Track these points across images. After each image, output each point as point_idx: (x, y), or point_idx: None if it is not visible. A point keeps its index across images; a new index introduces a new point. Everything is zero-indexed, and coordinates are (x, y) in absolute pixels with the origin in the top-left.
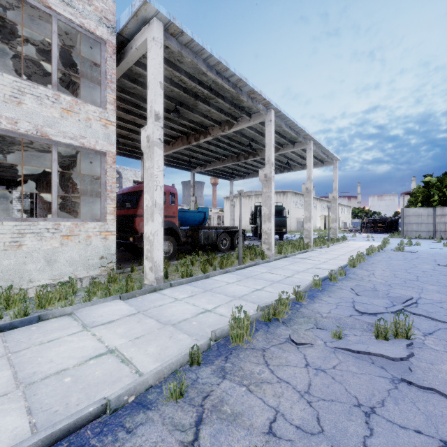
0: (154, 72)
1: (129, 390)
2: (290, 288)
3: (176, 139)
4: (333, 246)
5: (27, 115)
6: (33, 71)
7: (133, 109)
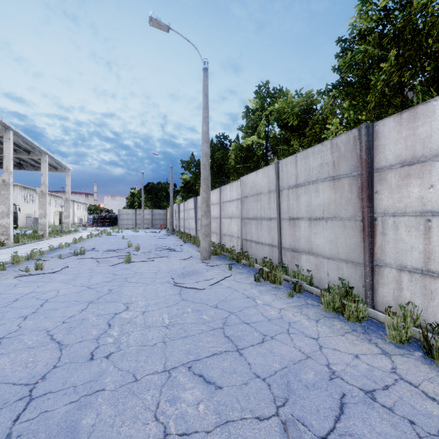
0: None
1: None
2: None
3: None
4: (66, 236)
5: None
6: None
7: None
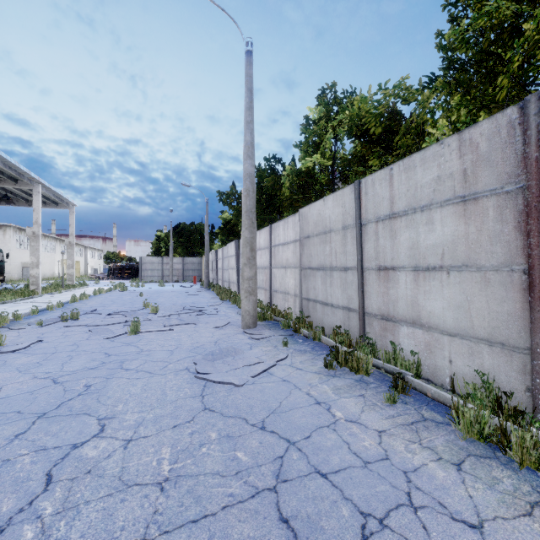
0: None
1: None
2: (10, 318)
3: None
4: (67, 292)
5: None
6: None
7: None
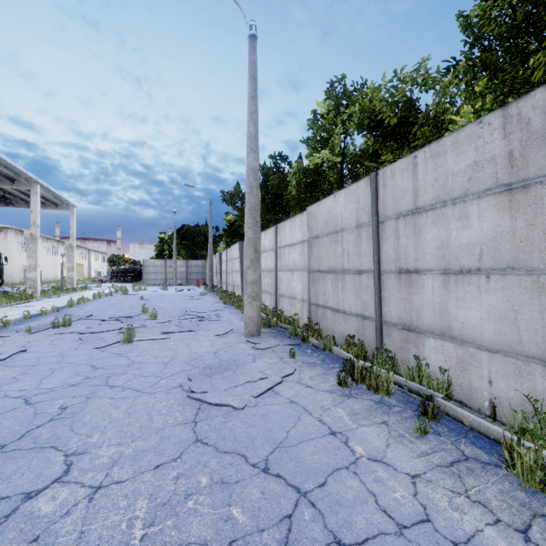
0: None
1: None
2: None
3: None
4: (67, 295)
5: None
6: None
7: None
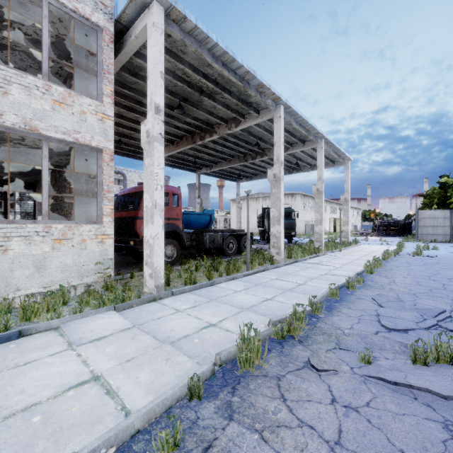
0: (154, 61)
1: (108, 440)
2: (304, 298)
3: (180, 138)
4: (345, 250)
5: (14, 107)
6: (28, 64)
7: (135, 106)
